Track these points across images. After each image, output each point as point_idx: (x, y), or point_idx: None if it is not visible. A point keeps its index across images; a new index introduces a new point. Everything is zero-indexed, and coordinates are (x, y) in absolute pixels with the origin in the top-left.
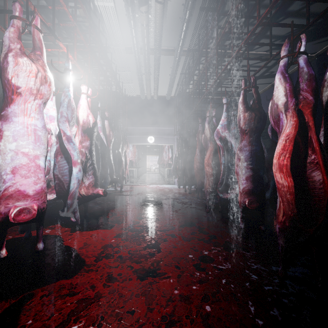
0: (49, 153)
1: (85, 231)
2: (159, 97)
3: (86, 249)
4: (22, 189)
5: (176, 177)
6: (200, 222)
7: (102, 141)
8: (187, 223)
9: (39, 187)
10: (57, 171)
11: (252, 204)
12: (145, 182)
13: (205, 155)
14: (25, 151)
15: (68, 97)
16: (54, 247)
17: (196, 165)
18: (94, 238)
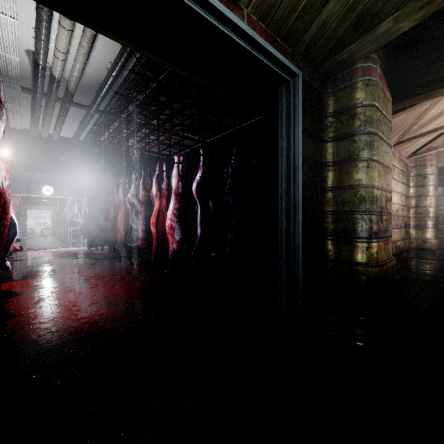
0: None
1: None
2: (60, 138)
3: (16, 289)
4: None
5: (87, 237)
6: (115, 267)
7: None
8: (104, 269)
9: None
10: None
11: (146, 244)
12: (35, 247)
13: (120, 215)
14: None
15: None
16: None
17: (112, 223)
18: (16, 285)
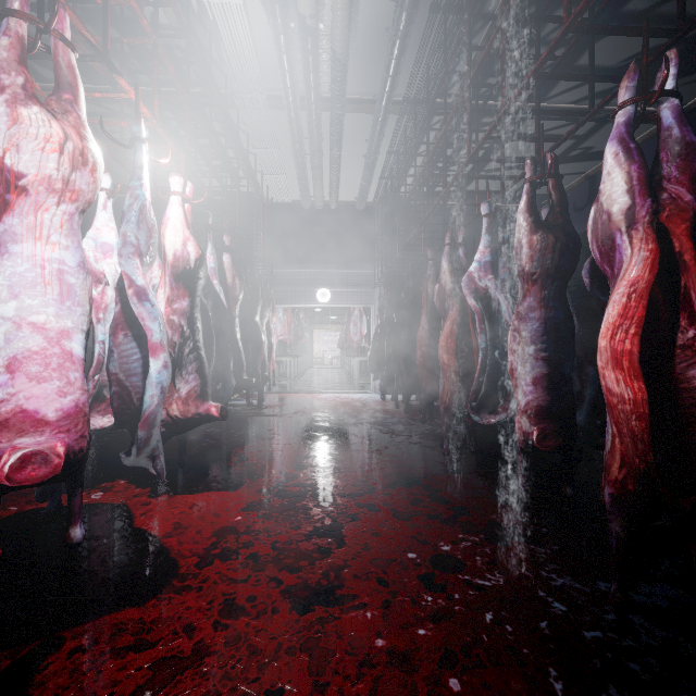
0: (99, 324)
1: (178, 497)
2: (340, 205)
3: (179, 539)
4: (24, 407)
5: (378, 376)
6: (432, 476)
7: (216, 299)
8: (404, 479)
9: (64, 402)
10: (113, 365)
11: (552, 438)
12: (311, 386)
13: (443, 329)
14: (33, 318)
15: (139, 199)
16: (107, 533)
17: (422, 350)
18: (197, 512)
